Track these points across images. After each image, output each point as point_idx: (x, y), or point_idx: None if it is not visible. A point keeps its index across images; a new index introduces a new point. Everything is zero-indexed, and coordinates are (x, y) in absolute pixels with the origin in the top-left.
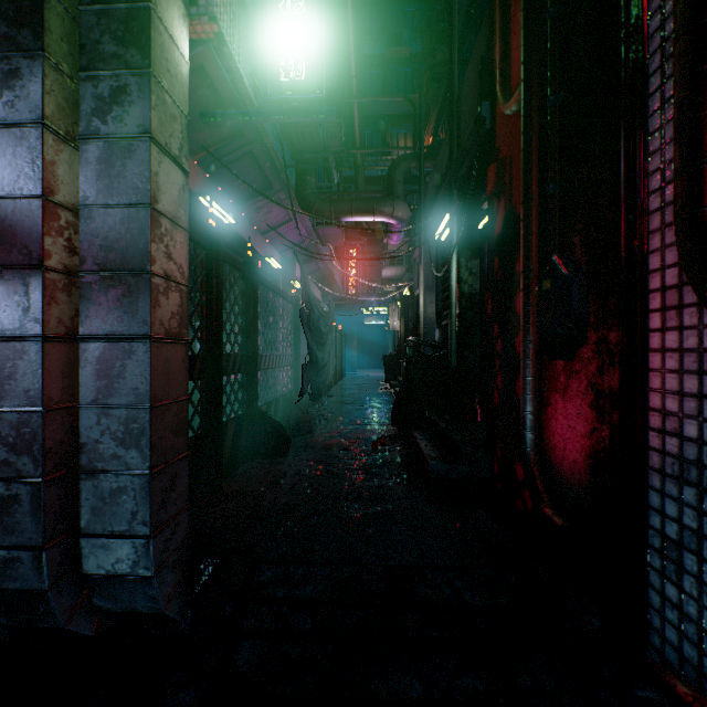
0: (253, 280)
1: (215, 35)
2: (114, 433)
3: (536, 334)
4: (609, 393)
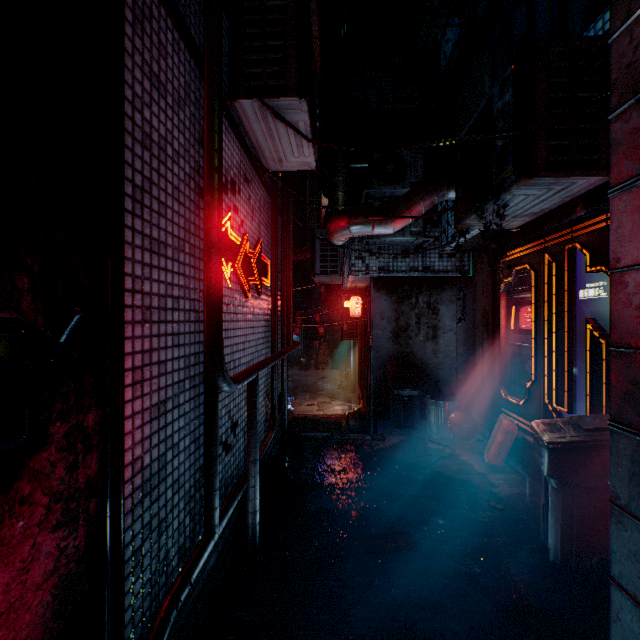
0: None
1: None
2: None
3: None
4: (88, 484)
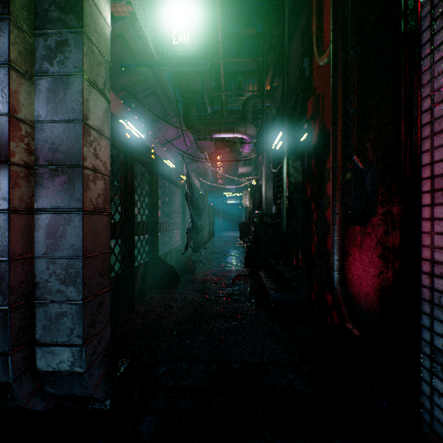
0: (155, 173)
1: (130, 14)
2: (58, 275)
3: (340, 208)
4: (392, 248)
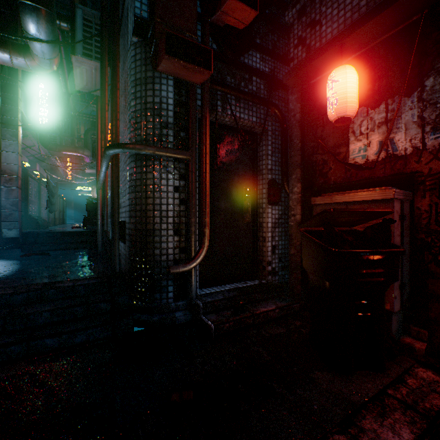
0: (27, 174)
1: None
2: (10, 204)
3: None
4: None
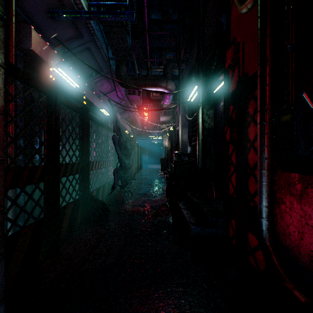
0: (86, 118)
1: None
2: None
3: (269, 153)
4: None
